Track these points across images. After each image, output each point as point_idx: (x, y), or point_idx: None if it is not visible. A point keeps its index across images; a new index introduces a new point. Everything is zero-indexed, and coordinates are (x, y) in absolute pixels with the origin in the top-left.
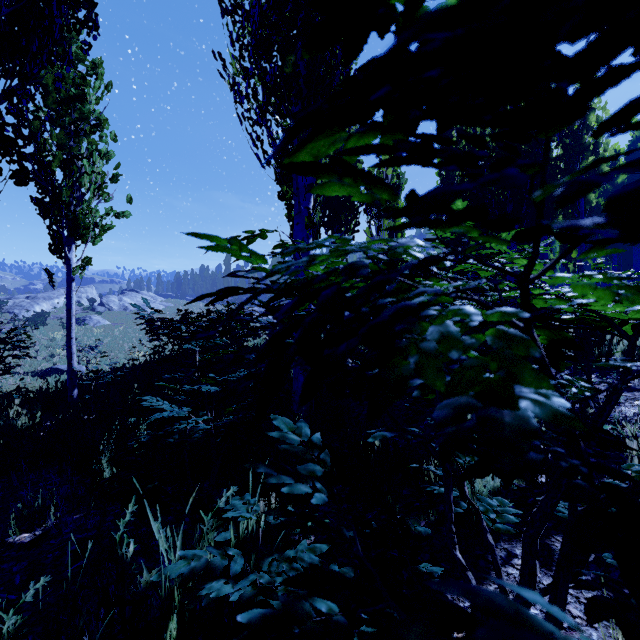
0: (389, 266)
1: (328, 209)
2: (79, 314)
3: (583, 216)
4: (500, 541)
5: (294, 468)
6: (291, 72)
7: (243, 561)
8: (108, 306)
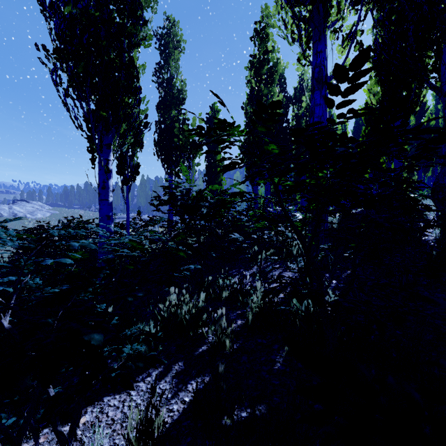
0: (171, 198)
1: (164, 150)
2: None
3: None
4: (150, 368)
5: None
6: (82, 72)
7: None
8: None
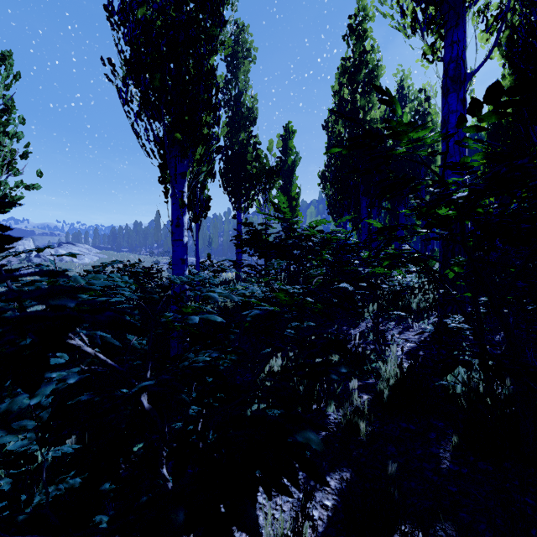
0: (253, 237)
1: (231, 181)
2: (15, 265)
3: (423, 194)
4: None
5: (9, 425)
6: (158, 86)
7: (9, 487)
8: (44, 257)
